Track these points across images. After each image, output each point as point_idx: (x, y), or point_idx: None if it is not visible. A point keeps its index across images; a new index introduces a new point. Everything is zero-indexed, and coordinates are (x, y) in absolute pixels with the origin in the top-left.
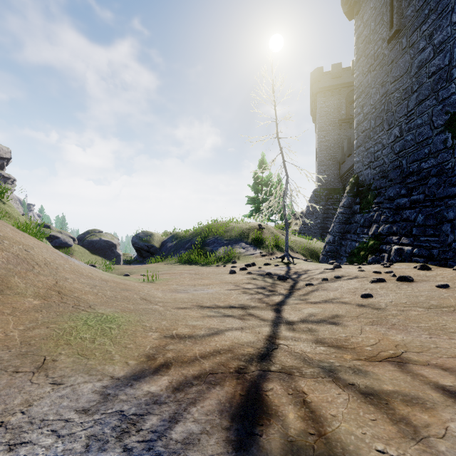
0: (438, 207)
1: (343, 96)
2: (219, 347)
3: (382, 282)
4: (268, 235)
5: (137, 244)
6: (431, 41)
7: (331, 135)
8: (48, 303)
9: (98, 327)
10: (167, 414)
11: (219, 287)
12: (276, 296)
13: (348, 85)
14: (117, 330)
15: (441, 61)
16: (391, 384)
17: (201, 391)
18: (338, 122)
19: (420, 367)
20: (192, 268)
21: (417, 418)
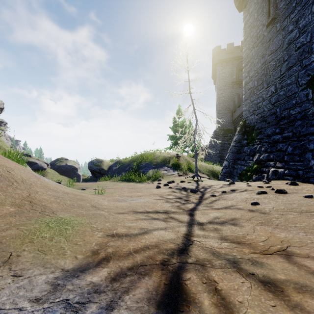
0: (302, 141)
1: (234, 66)
2: (148, 243)
3: (265, 194)
4: (183, 161)
5: (91, 167)
6: (297, 25)
7: (226, 93)
8: (21, 210)
9: (57, 228)
10: (104, 302)
11: (149, 198)
12: (189, 204)
13: (238, 58)
14: (71, 231)
15: (304, 39)
16: (283, 273)
17: (134, 281)
18: (231, 83)
19: (303, 259)
20: (130, 184)
21: (309, 304)
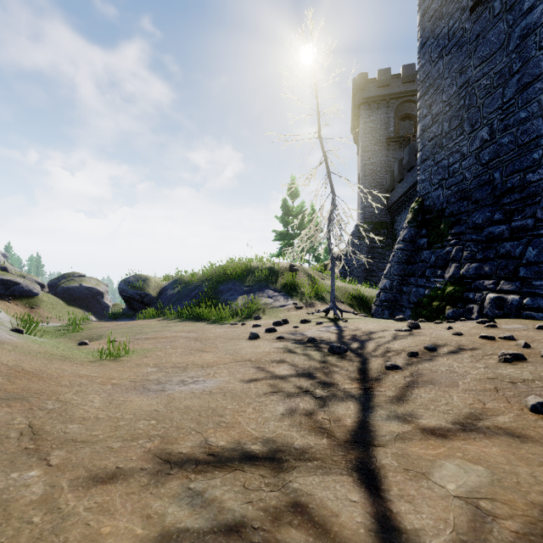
0: None
1: (391, 109)
2: None
3: (522, 361)
4: (304, 279)
5: (125, 291)
6: None
7: (377, 157)
8: None
9: None
10: None
11: (228, 372)
12: (340, 402)
13: (398, 96)
14: None
15: None
16: None
17: None
18: (385, 141)
19: None
20: (196, 327)
21: None
